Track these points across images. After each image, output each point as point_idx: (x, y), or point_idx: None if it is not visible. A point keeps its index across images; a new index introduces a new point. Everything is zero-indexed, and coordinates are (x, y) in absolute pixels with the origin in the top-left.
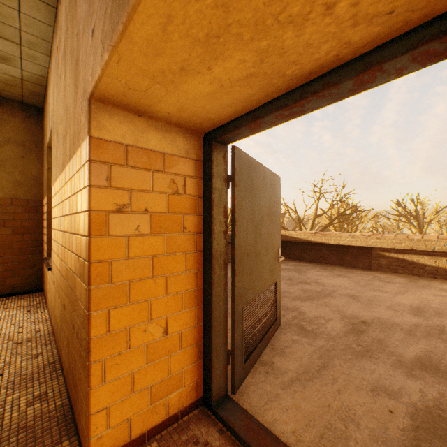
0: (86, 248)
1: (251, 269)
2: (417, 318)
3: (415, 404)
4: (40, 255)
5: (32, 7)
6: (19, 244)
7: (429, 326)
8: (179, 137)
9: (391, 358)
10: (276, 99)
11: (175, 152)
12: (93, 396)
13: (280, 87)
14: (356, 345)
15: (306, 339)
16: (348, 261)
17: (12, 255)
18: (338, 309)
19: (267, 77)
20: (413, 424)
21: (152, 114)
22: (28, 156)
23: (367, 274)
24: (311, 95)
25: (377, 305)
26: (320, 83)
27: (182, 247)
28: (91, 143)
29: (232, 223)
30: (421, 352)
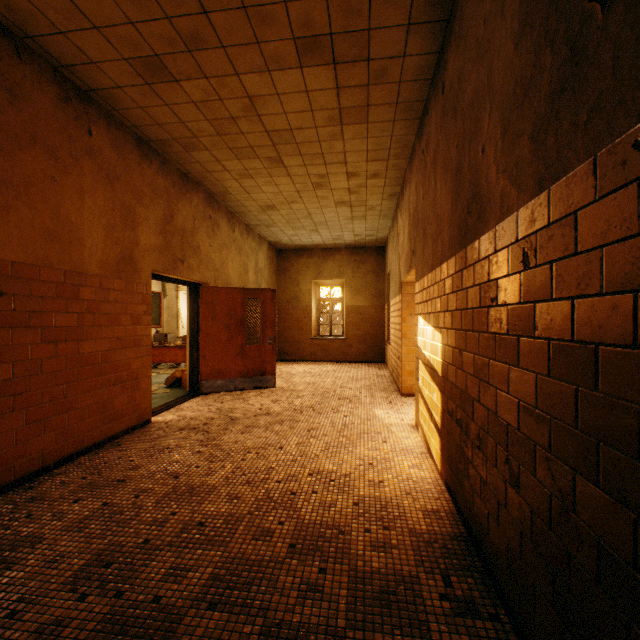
0: (401, 327)
1: None
2: None
3: None
4: (383, 340)
5: (383, 221)
6: (373, 333)
7: None
8: None
9: None
10: None
11: None
12: (402, 372)
13: None
14: None
15: None
16: None
17: (370, 339)
18: None
19: None
20: None
21: None
22: (377, 279)
23: None
24: None
25: None
26: None
27: None
28: (402, 296)
29: None
30: None
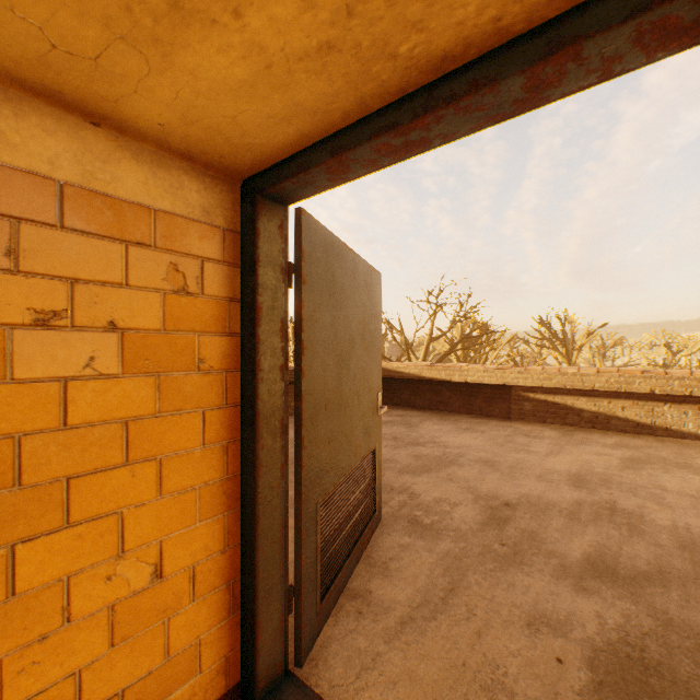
0: None
1: (331, 433)
2: (579, 492)
3: (593, 641)
4: None
5: None
6: None
7: (596, 503)
8: (190, 180)
9: (551, 562)
10: (378, 113)
11: (181, 210)
12: None
13: (386, 85)
14: (499, 544)
15: (422, 541)
16: (479, 407)
17: None
18: (469, 484)
19: (361, 57)
20: (594, 680)
21: (125, 125)
22: None
23: (505, 426)
24: (444, 104)
25: (523, 475)
26: (462, 80)
27: (196, 399)
28: None
29: (298, 352)
30: (591, 547)
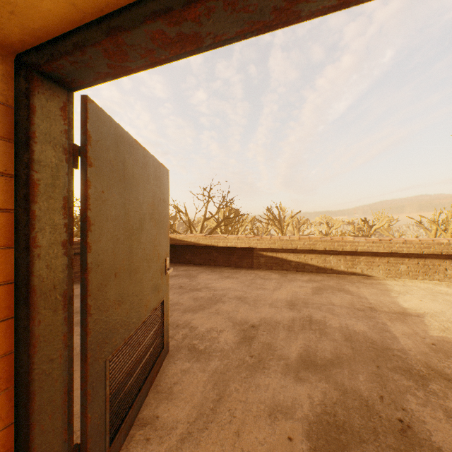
0: None
1: (122, 296)
2: (293, 312)
3: (308, 417)
4: None
5: None
6: None
7: (302, 318)
8: None
9: (280, 364)
10: None
11: None
12: None
13: None
14: (249, 357)
15: (199, 363)
16: (235, 262)
17: None
18: (229, 315)
19: None
20: (311, 448)
21: None
22: None
23: (250, 273)
24: None
25: (262, 304)
26: None
27: None
28: None
29: (83, 228)
30: (301, 348)
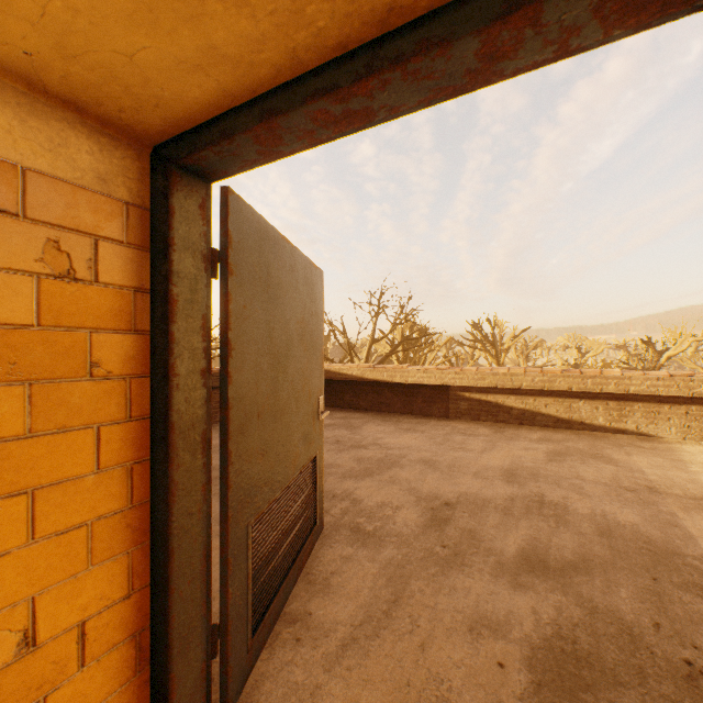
0: None
1: (266, 444)
2: (511, 487)
3: (531, 639)
4: None
5: None
6: None
7: (526, 497)
8: (78, 137)
9: (489, 561)
10: (314, 72)
11: (64, 173)
12: None
13: (323, 36)
14: (441, 547)
15: (365, 550)
16: (419, 407)
17: None
18: (410, 486)
19: None
20: (533, 681)
21: None
22: None
23: (444, 425)
24: (391, 65)
25: (461, 473)
26: (411, 38)
27: (87, 412)
28: None
29: (224, 353)
30: (524, 541)
